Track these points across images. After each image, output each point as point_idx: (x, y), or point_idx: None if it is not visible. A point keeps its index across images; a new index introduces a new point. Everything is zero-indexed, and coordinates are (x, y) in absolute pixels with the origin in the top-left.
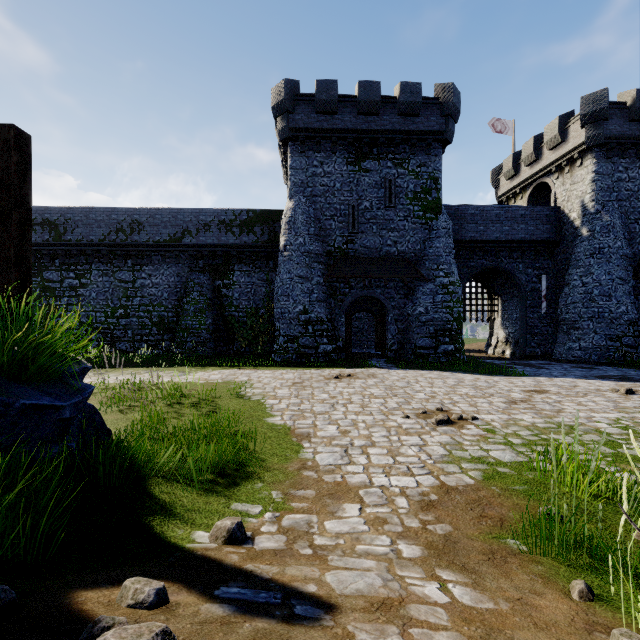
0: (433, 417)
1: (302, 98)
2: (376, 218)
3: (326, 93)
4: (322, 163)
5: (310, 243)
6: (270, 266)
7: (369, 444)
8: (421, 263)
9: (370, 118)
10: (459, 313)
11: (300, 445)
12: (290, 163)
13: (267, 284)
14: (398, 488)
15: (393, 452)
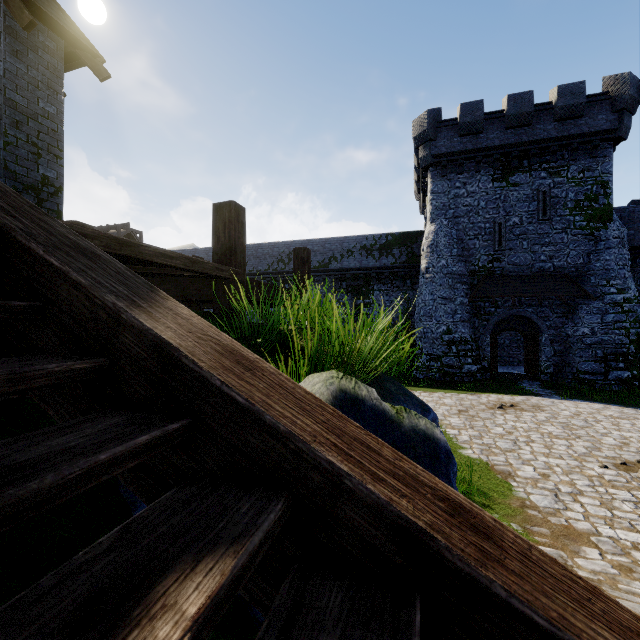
0: (636, 470)
1: (444, 124)
2: (527, 233)
3: (471, 115)
4: (465, 184)
5: (453, 264)
6: (407, 285)
7: (576, 492)
8: (584, 278)
9: (520, 130)
10: (638, 335)
11: (508, 483)
12: (431, 188)
13: (404, 302)
14: (628, 542)
15: (606, 505)
